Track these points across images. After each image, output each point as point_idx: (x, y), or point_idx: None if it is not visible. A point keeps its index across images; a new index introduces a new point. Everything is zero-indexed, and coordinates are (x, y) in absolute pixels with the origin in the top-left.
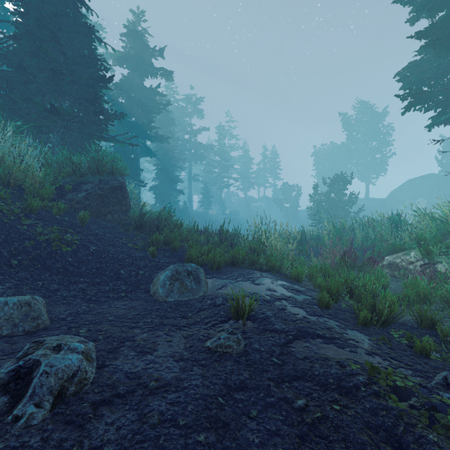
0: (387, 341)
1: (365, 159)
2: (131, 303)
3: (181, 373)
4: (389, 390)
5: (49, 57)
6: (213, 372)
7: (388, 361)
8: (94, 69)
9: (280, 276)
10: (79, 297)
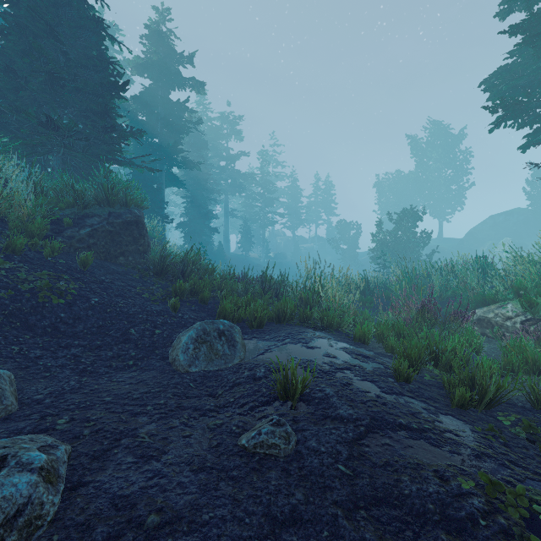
0: (498, 432)
1: (438, 191)
2: (141, 375)
3: (200, 495)
4: (522, 524)
5: (45, 56)
6: (249, 491)
7: (508, 468)
8: (105, 74)
9: (340, 336)
10: (68, 367)
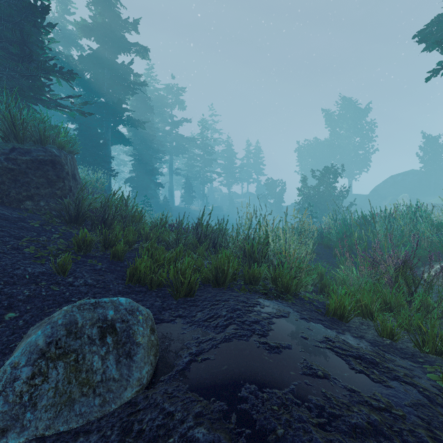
0: None
1: (348, 155)
2: None
3: None
4: None
5: None
6: None
7: None
8: None
9: (303, 307)
10: None
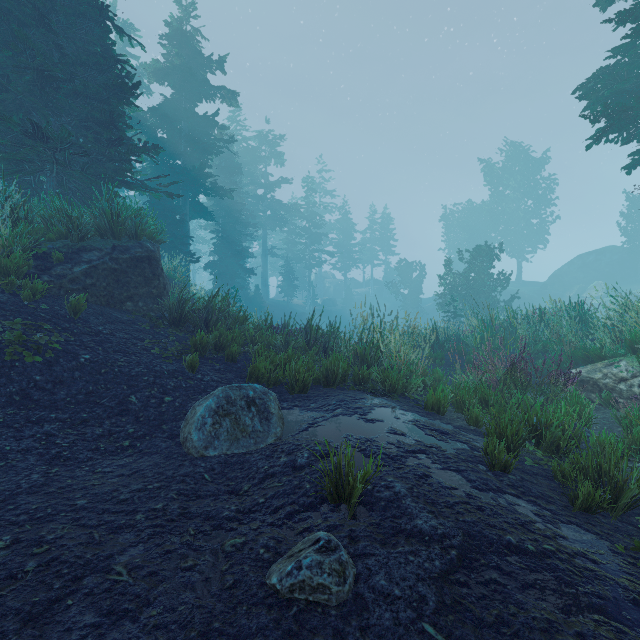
0: None
1: (516, 225)
2: (138, 461)
3: None
4: None
5: (32, 48)
6: None
7: None
8: (111, 75)
9: (407, 403)
10: (35, 451)
